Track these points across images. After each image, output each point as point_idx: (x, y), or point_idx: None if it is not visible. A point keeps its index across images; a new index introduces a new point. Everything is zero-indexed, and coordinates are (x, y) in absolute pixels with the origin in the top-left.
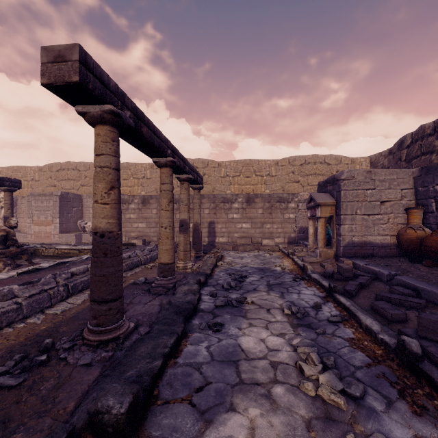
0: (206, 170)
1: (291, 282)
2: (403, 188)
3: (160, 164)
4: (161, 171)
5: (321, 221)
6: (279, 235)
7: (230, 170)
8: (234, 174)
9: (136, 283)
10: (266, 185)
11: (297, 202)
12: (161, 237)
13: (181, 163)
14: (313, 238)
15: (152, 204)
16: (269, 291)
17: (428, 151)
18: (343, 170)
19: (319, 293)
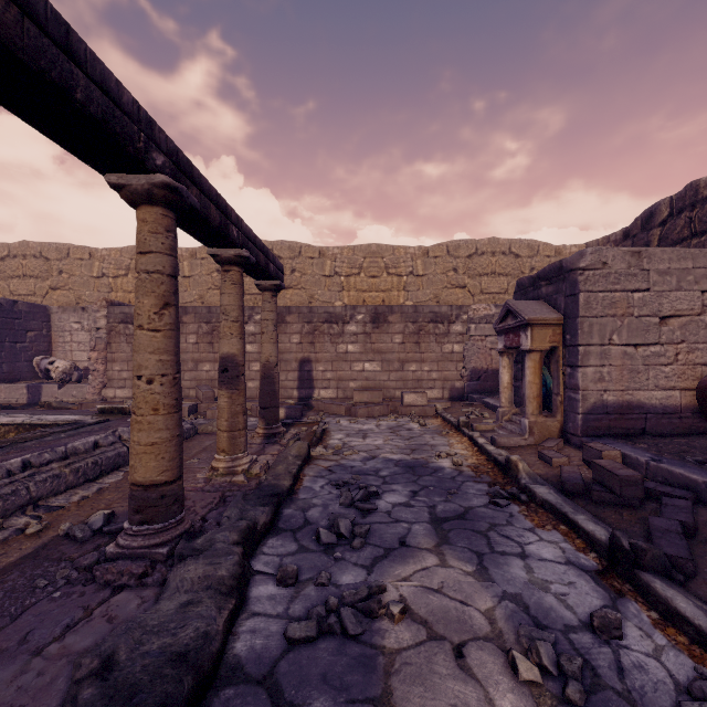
0: (296, 262)
1: (490, 511)
2: (706, 289)
3: (132, 194)
4: (139, 216)
5: (532, 358)
6: (434, 383)
7: (342, 263)
8: (349, 272)
9: (72, 536)
10: (407, 293)
11: (466, 322)
12: (137, 406)
13: (214, 211)
14: (510, 393)
15: (188, 325)
16: (442, 550)
17: (704, 229)
18: (583, 249)
19: (579, 557)
